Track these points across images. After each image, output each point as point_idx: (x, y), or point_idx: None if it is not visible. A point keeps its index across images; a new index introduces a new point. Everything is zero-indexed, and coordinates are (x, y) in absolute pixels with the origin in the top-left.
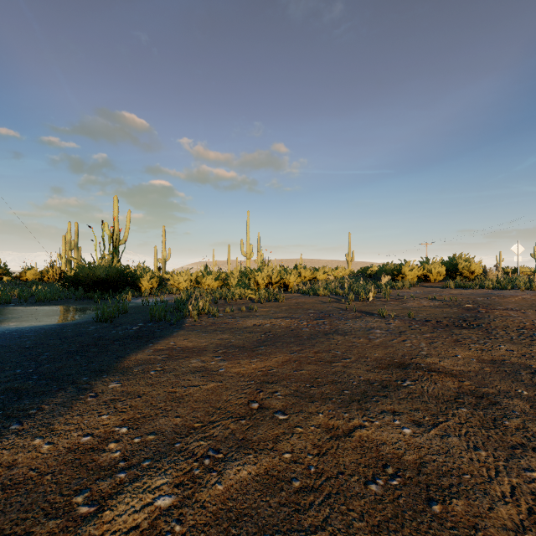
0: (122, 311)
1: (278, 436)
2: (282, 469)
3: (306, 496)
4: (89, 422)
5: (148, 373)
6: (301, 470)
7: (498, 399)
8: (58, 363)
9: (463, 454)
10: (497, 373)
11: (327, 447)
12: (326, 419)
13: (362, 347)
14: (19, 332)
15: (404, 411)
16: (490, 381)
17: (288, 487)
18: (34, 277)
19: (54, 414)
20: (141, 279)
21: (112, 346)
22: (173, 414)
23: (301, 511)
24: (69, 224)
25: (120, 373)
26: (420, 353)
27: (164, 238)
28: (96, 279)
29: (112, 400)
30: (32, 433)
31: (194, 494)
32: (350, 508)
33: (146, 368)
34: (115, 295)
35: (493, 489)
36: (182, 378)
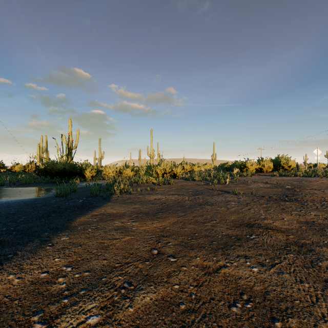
0: (73, 190)
1: (170, 273)
2: (173, 296)
3: (189, 315)
4: (46, 263)
5: (87, 230)
6: (185, 297)
7: (313, 248)
8: (30, 224)
9: (293, 285)
10: (310, 230)
11: (203, 280)
12: (201, 261)
13: (223, 213)
14: (7, 204)
15: (252, 256)
16: (306, 235)
17: (177, 309)
18: (20, 169)
19: (24, 257)
20: (85, 170)
21: (65, 212)
22: (102, 258)
23: (186, 327)
24: (41, 136)
25: (69, 230)
26: (260, 217)
27: (100, 145)
28: (57, 170)
29: (63, 248)
30: (8, 271)
31: (114, 314)
32: (219, 325)
33: (86, 227)
34: (70, 180)
35: (316, 311)
36: (109, 233)
